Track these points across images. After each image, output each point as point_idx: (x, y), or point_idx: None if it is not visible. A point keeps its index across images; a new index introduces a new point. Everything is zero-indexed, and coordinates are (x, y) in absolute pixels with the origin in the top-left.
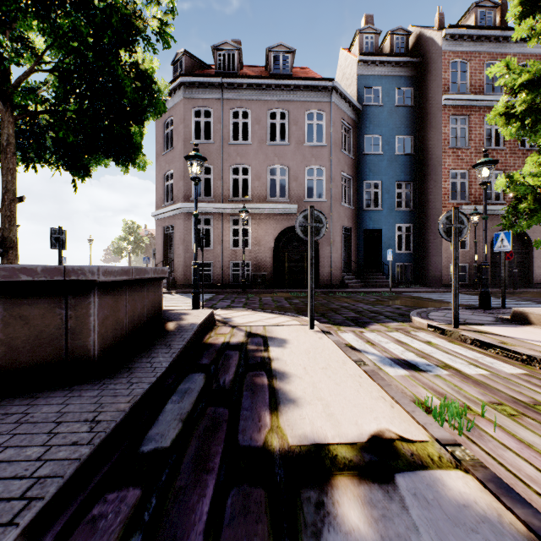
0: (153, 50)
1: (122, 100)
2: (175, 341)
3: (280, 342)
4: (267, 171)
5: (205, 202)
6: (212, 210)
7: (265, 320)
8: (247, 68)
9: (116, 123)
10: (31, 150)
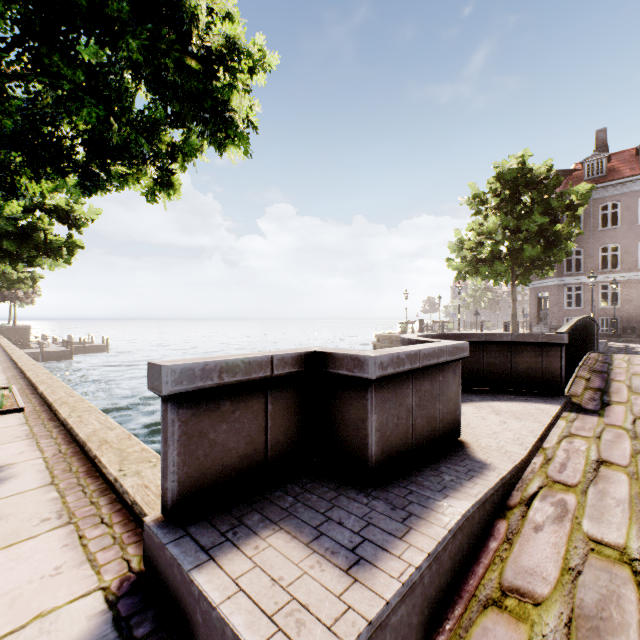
0: (573, 240)
1: (554, 257)
2: (601, 343)
3: (639, 347)
4: (637, 245)
5: (576, 275)
6: (582, 280)
7: (633, 345)
8: (614, 156)
9: (549, 265)
10: (505, 277)
